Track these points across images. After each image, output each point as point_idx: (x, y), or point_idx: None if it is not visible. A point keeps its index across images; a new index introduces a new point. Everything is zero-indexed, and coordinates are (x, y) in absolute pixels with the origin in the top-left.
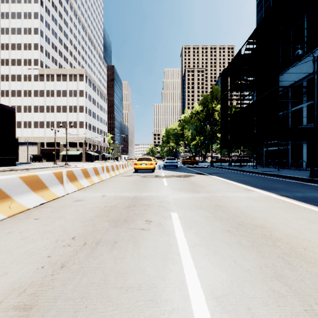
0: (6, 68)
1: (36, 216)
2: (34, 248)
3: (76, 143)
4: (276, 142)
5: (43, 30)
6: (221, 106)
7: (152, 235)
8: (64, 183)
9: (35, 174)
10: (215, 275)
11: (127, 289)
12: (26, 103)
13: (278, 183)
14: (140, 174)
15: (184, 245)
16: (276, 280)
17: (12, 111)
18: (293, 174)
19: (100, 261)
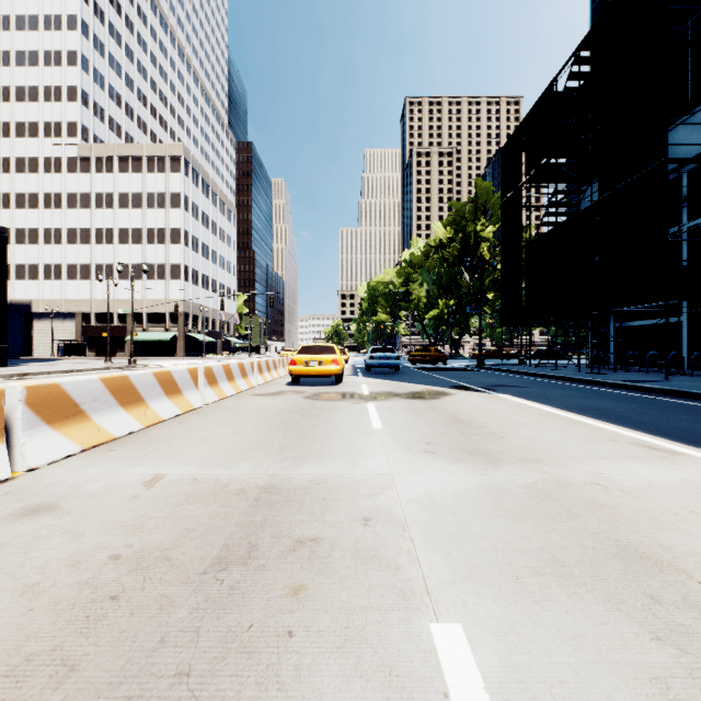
0: (5, 144)
1: None
2: None
3: (163, 314)
4: (646, 307)
5: (90, 57)
6: (504, 223)
7: None
8: (17, 432)
9: None
10: None
11: None
12: (49, 223)
13: None
14: (304, 389)
15: None
16: None
17: None
18: None
19: None
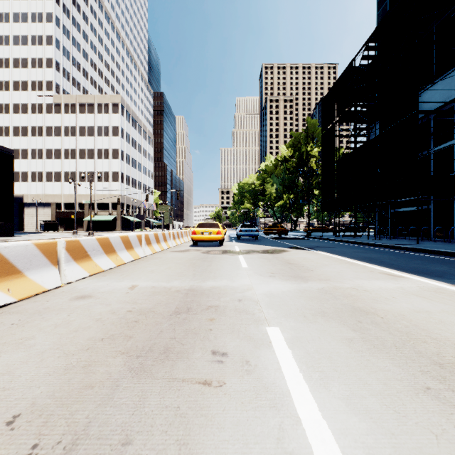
0: (6, 95)
1: None
2: None
3: (107, 203)
4: (409, 200)
5: (60, 39)
6: (323, 147)
7: (231, 407)
8: (62, 264)
9: None
10: None
11: None
12: (34, 145)
13: (435, 263)
14: (201, 249)
15: None
16: None
17: (8, 153)
18: (447, 248)
19: None
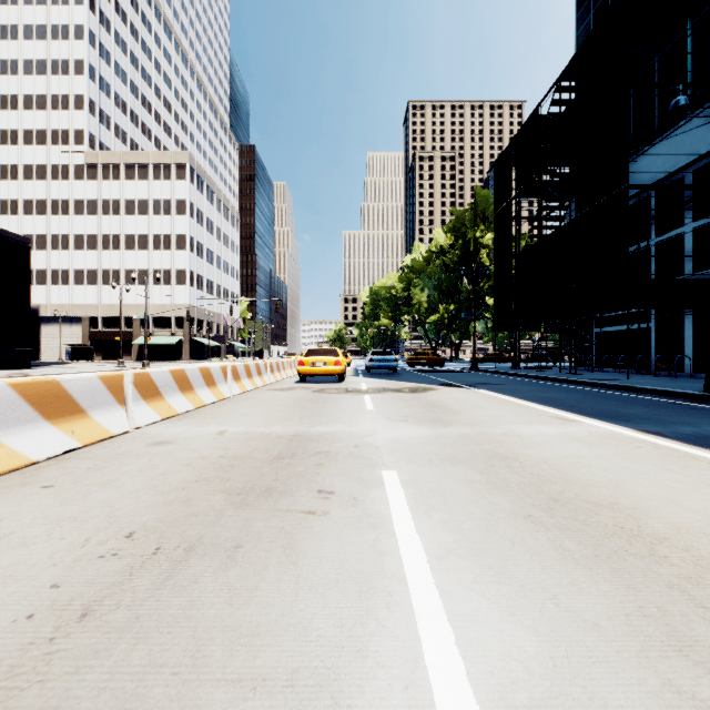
0: (13, 151)
1: (47, 481)
2: (20, 563)
3: (169, 318)
4: (621, 314)
5: (96, 65)
6: (497, 234)
7: (333, 527)
8: (129, 403)
9: (51, 379)
10: (505, 641)
11: (255, 687)
12: (56, 229)
13: (633, 405)
14: (311, 386)
15: (415, 554)
16: (679, 658)
17: (23, 244)
18: (663, 385)
19: (189, 599)
